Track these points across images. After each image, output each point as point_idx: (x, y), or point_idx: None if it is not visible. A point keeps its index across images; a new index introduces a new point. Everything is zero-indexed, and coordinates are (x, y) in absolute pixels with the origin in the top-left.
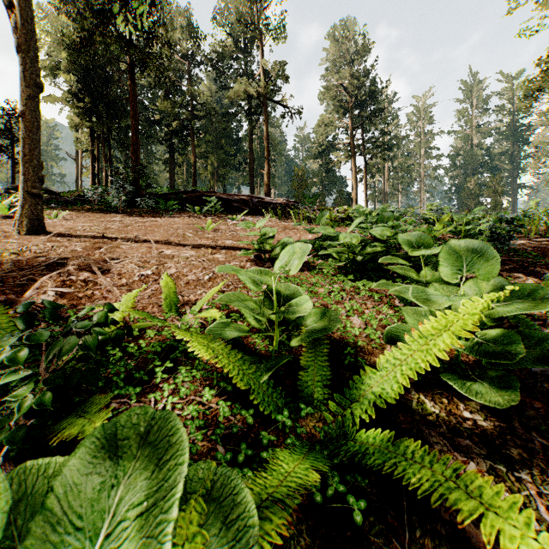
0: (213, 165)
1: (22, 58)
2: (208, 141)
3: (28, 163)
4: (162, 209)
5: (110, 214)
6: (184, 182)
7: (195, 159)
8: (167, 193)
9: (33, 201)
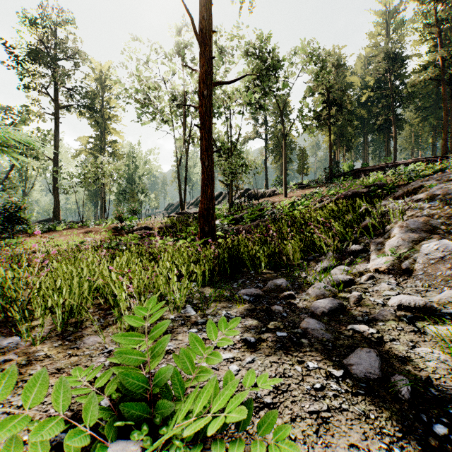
0: (432, 124)
1: (284, 165)
2: (426, 107)
3: (284, 185)
4: (334, 182)
5: (309, 189)
6: (412, 143)
7: (394, 136)
8: (346, 172)
9: (285, 191)
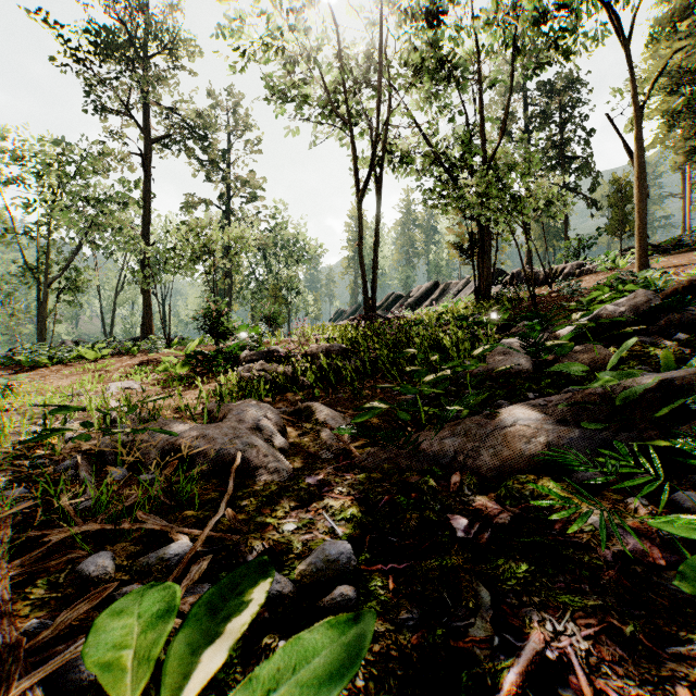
0: None
1: (638, 186)
2: None
3: (641, 237)
4: None
5: None
6: None
7: None
8: None
9: (643, 255)
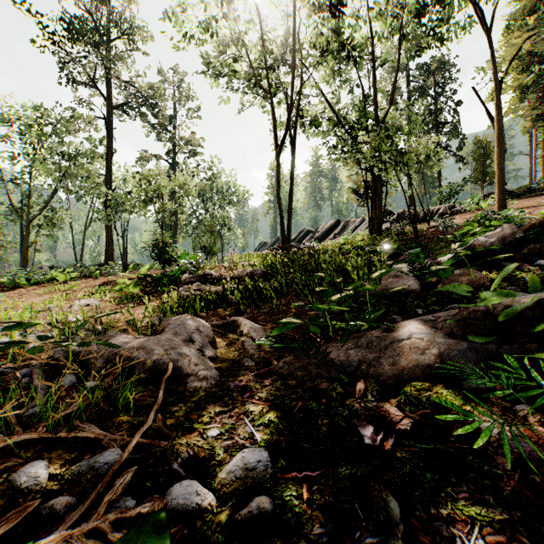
0: None
1: (497, 144)
2: None
3: (500, 184)
4: None
5: None
6: None
7: None
8: None
9: (502, 199)
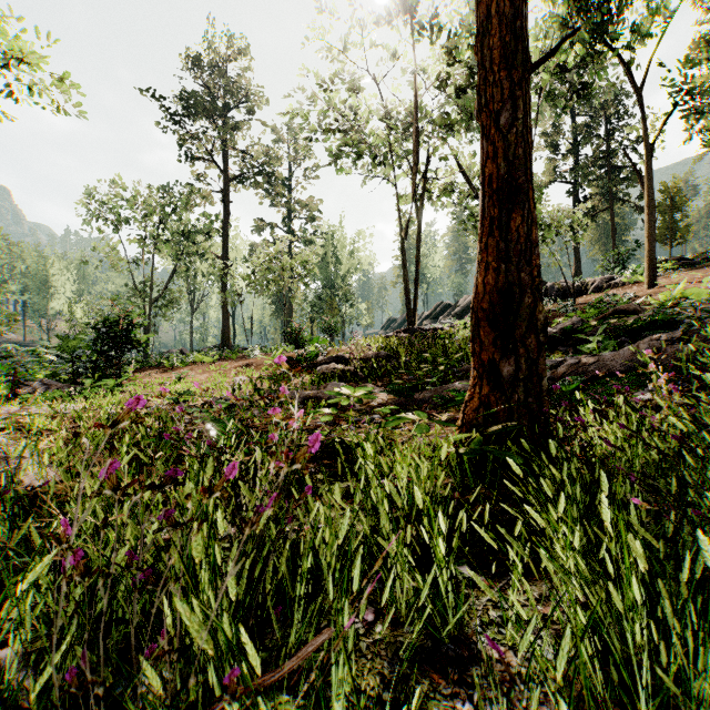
0: None
1: (647, 214)
2: None
3: (649, 258)
4: None
5: None
6: None
7: None
8: None
9: (651, 274)
